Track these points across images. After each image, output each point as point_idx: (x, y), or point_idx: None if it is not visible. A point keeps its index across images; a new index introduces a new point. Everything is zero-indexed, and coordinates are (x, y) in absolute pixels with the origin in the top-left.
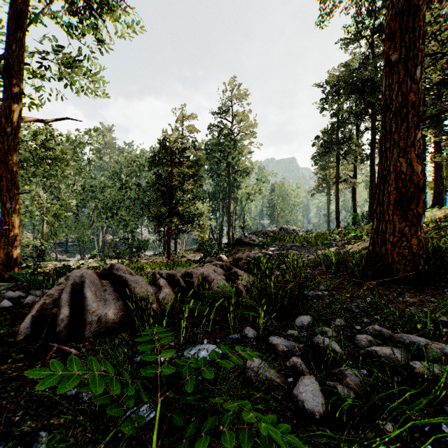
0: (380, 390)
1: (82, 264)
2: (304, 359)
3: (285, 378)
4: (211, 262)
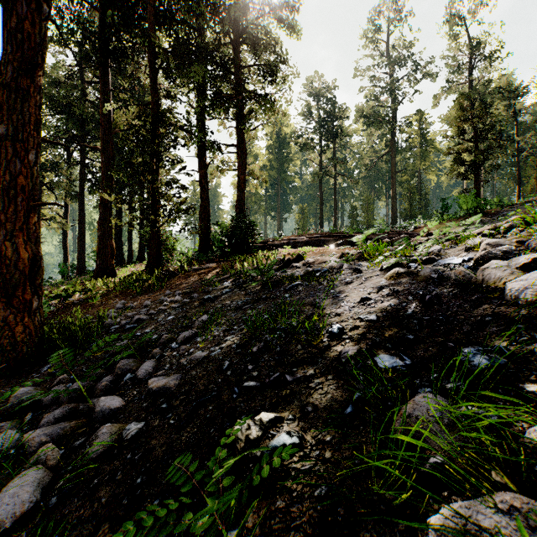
0: None
1: None
2: None
3: None
4: None
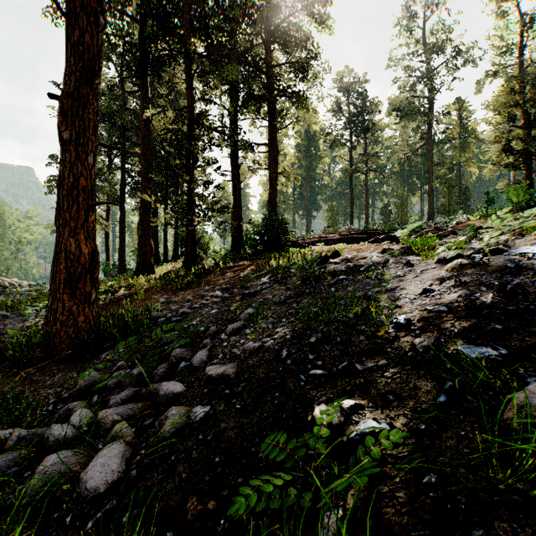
0: None
1: None
2: None
3: None
4: None
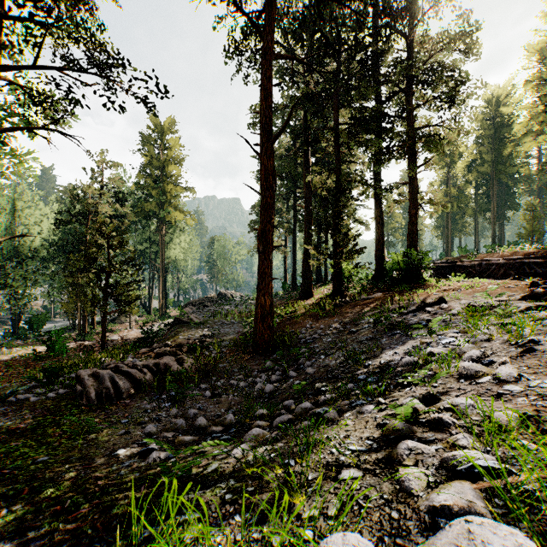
0: (228, 391)
1: None
2: (210, 389)
3: (203, 393)
4: (159, 348)
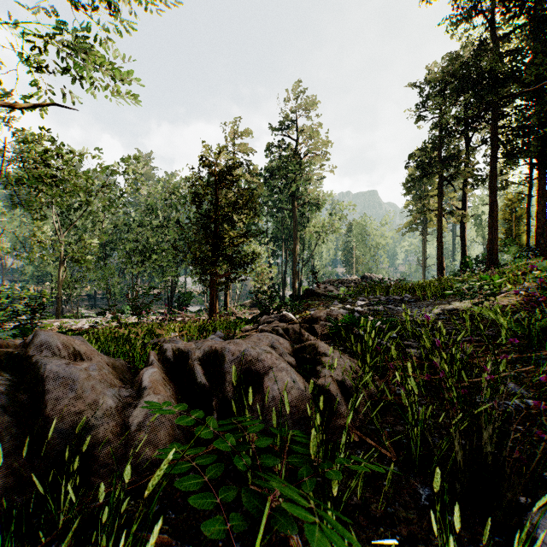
0: None
1: (98, 323)
2: None
3: None
4: (269, 323)
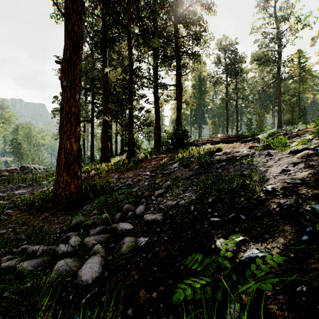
0: None
1: None
2: None
3: None
4: None
